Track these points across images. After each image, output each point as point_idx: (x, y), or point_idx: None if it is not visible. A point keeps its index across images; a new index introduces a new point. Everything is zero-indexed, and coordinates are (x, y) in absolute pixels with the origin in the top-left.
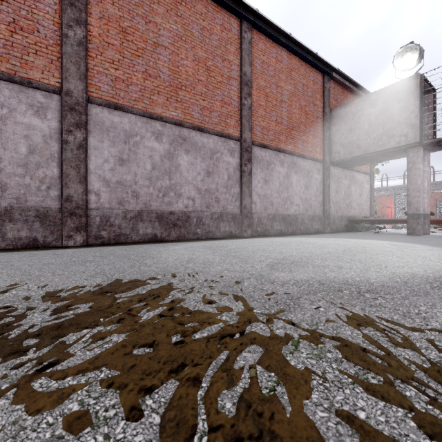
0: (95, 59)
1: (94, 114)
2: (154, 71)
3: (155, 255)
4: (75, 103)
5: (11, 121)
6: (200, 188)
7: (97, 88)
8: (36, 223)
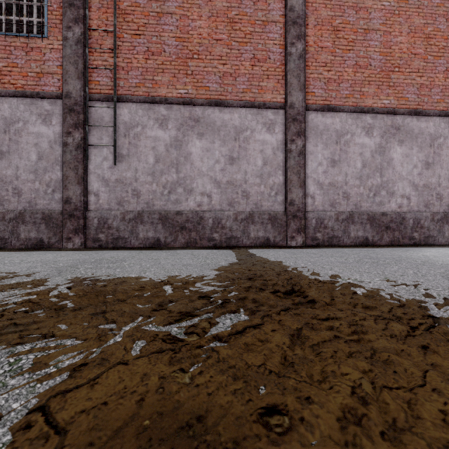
0: (310, 67)
1: (310, 121)
2: (364, 61)
3: (435, 261)
4: (296, 114)
5: (252, 140)
6: (416, 183)
7: (312, 95)
8: (268, 225)
